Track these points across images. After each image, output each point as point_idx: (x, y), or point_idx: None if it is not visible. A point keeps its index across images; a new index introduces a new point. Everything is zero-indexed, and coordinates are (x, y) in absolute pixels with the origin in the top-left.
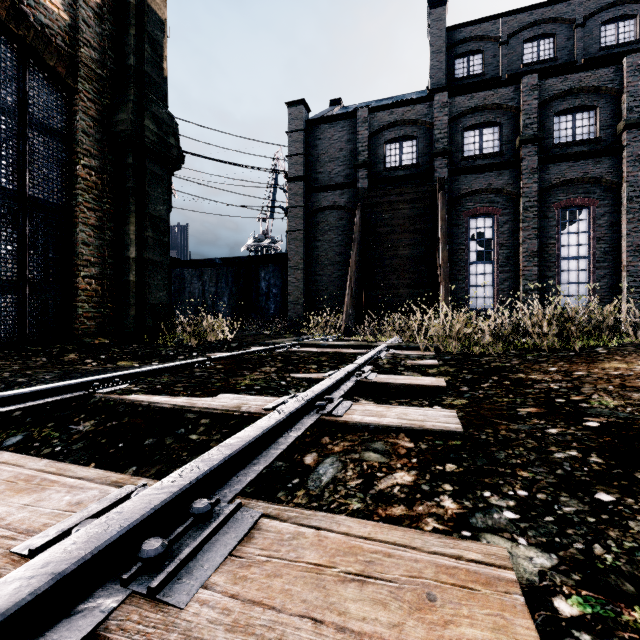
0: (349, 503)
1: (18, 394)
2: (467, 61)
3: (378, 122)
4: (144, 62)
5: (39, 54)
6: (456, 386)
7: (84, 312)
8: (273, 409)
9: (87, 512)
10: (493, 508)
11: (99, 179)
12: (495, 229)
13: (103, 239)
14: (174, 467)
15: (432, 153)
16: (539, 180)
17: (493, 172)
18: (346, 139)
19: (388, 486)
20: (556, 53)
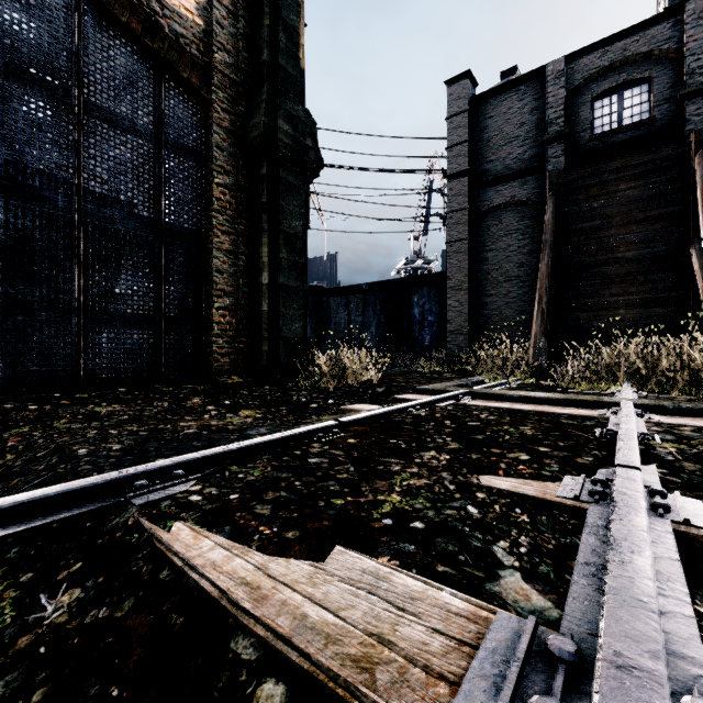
0: None
1: None
2: None
3: (581, 72)
4: (278, 54)
5: (173, 67)
6: None
7: (218, 348)
8: None
9: None
10: None
11: (233, 198)
12: None
13: (237, 265)
14: None
15: (681, 94)
16: None
17: None
18: (529, 108)
19: None
20: None
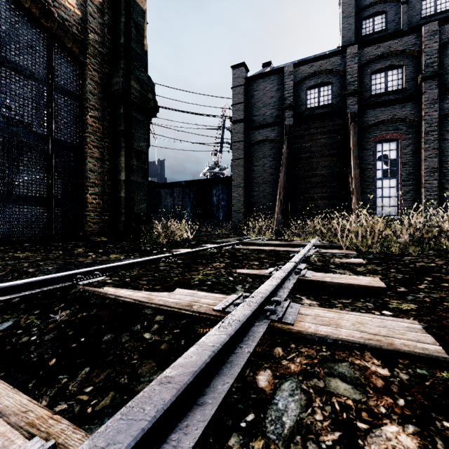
0: None
1: (12, 285)
2: (372, 21)
3: (301, 74)
4: (131, 40)
5: (61, 39)
6: (391, 286)
7: (91, 219)
8: (222, 310)
9: None
10: None
11: (101, 125)
12: (399, 151)
13: (103, 167)
14: (123, 373)
15: (345, 94)
16: (439, 109)
17: (397, 105)
18: (276, 89)
19: None
20: None
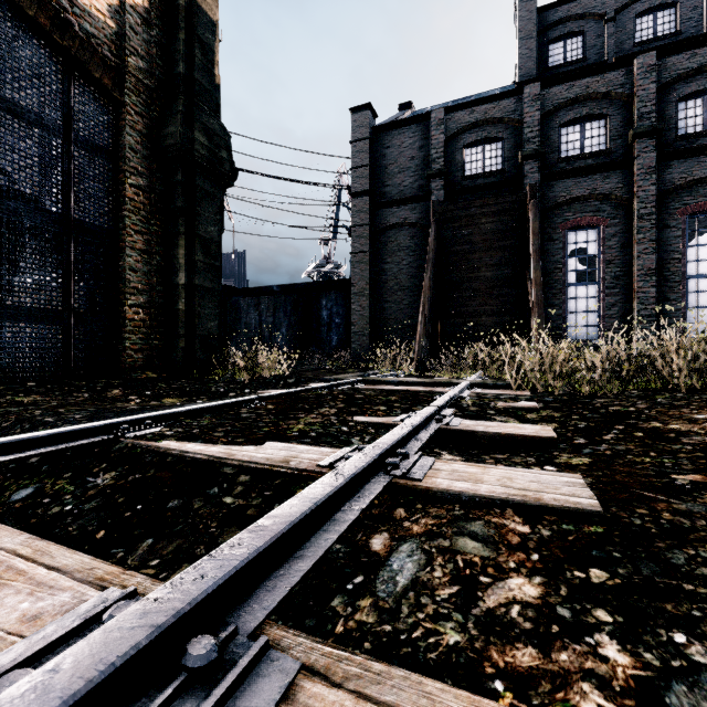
0: (441, 631)
1: (31, 438)
2: (564, 46)
3: (456, 124)
4: (194, 69)
5: (84, 66)
6: (568, 437)
7: (131, 344)
8: (330, 466)
9: (36, 641)
10: (702, 673)
11: (147, 199)
12: (600, 243)
13: (151, 264)
14: (198, 543)
15: (521, 156)
16: (658, 181)
17: (598, 174)
18: (418, 146)
19: (500, 603)
20: (679, 26)
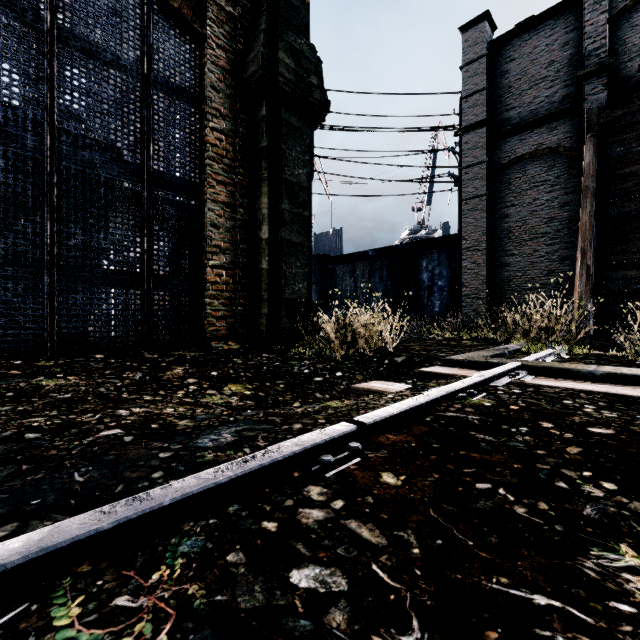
0: None
1: None
2: None
3: None
4: None
5: None
6: None
7: (213, 310)
8: None
9: None
10: None
11: (230, 145)
12: None
13: (235, 219)
14: None
15: None
16: None
17: None
18: (560, 44)
19: None
20: None
